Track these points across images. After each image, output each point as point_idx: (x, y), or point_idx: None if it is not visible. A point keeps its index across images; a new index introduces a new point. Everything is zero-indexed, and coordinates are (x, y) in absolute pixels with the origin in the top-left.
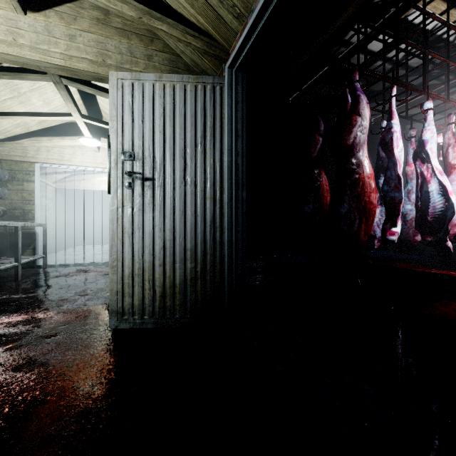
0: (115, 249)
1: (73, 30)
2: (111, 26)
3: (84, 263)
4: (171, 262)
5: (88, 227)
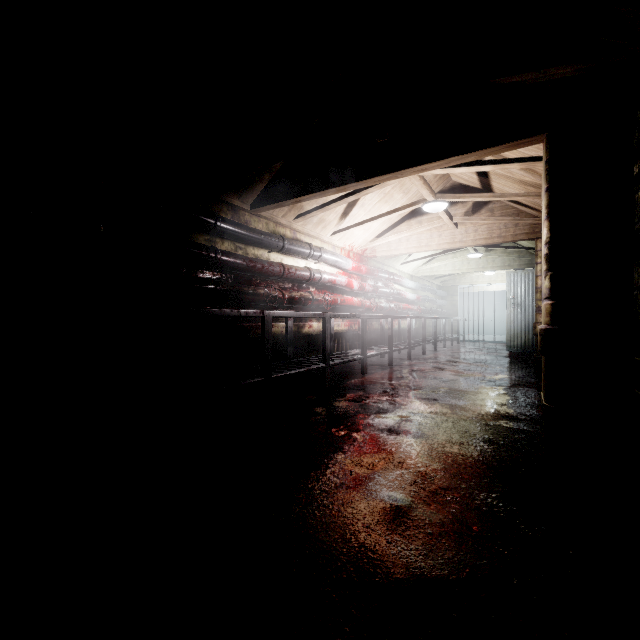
0: (508, 327)
1: (494, 258)
2: (506, 253)
3: (483, 341)
4: (527, 331)
5: (474, 319)
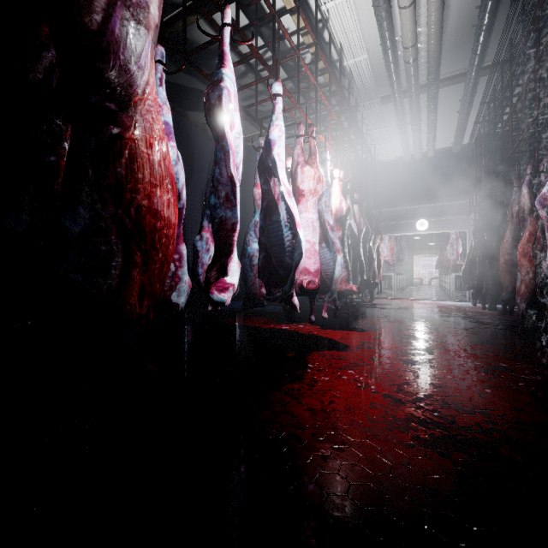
0: None
1: None
2: None
3: None
4: None
5: None
